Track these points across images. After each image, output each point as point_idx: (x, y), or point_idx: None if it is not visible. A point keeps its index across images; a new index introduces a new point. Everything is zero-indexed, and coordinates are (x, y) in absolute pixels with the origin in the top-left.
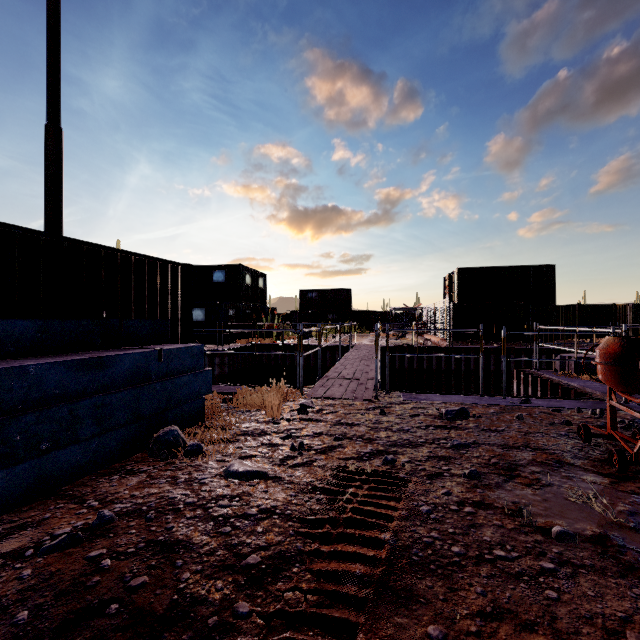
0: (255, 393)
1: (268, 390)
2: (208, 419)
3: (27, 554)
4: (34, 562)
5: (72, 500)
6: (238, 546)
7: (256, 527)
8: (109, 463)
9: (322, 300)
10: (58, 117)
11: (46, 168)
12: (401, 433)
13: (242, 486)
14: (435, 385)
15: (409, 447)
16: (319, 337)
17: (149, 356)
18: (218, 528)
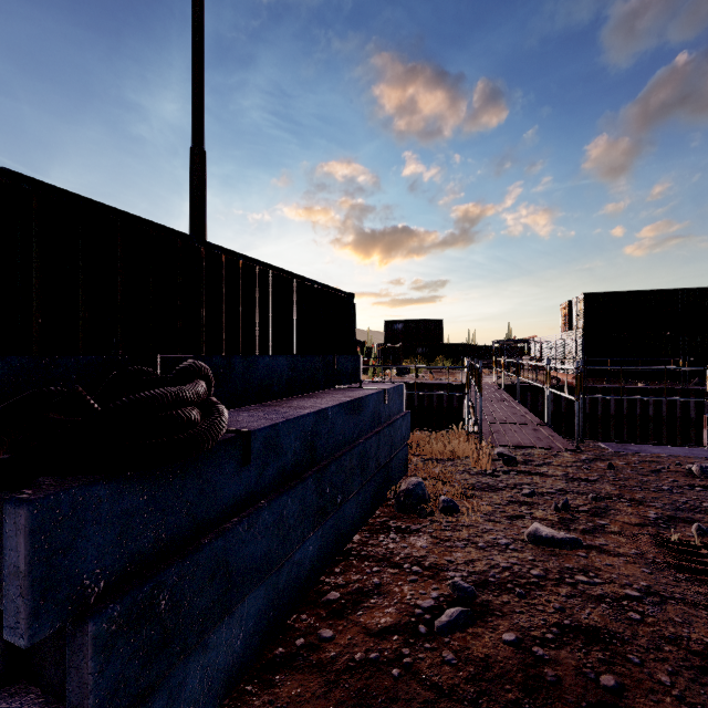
0: (438, 439)
1: (446, 435)
2: (411, 468)
3: (422, 631)
4: (443, 642)
5: (381, 563)
6: (679, 640)
7: (667, 614)
8: (366, 518)
9: (410, 332)
10: (202, 139)
11: (192, 194)
12: (667, 494)
13: (574, 557)
14: (565, 431)
15: (702, 513)
16: (476, 375)
17: (380, 397)
18: (622, 613)
